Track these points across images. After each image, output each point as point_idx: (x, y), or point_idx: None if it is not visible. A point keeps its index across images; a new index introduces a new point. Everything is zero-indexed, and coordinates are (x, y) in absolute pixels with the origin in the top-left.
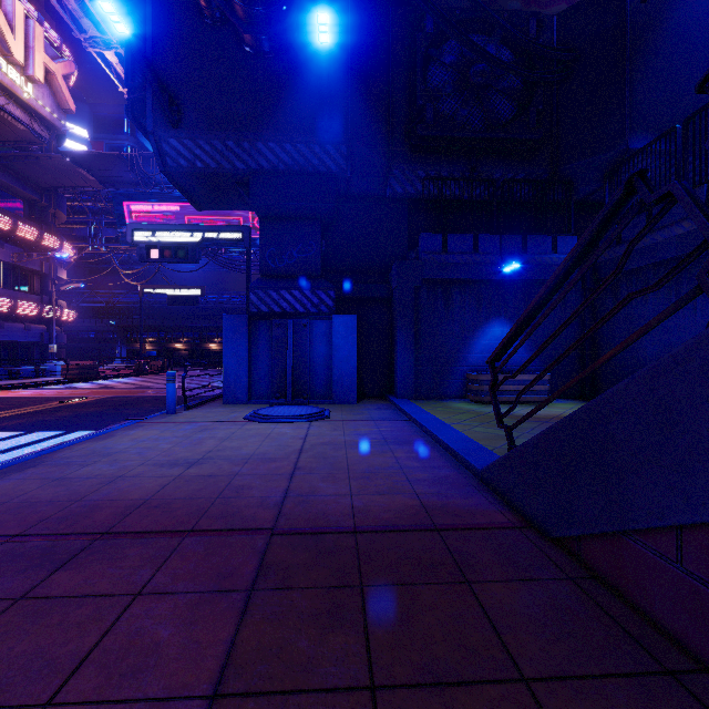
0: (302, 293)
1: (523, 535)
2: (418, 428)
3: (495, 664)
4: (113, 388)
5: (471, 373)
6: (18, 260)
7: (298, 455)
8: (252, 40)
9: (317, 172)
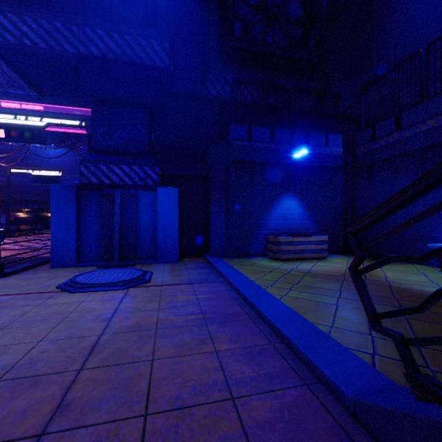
0: (131, 167)
1: None
2: (235, 292)
3: None
4: None
5: (271, 236)
6: None
7: (82, 363)
8: None
9: (144, 64)
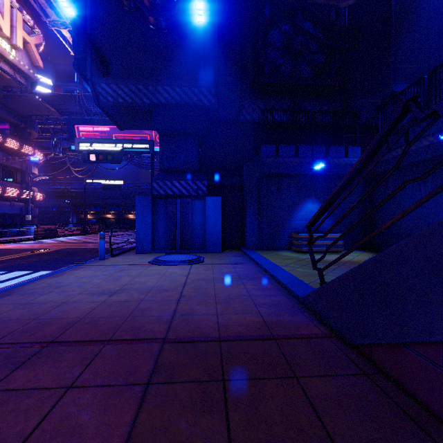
0: (187, 182)
1: (332, 342)
2: (260, 268)
3: (318, 440)
4: (66, 243)
5: (294, 233)
6: (6, 162)
7: (183, 287)
8: (154, 21)
9: (196, 105)
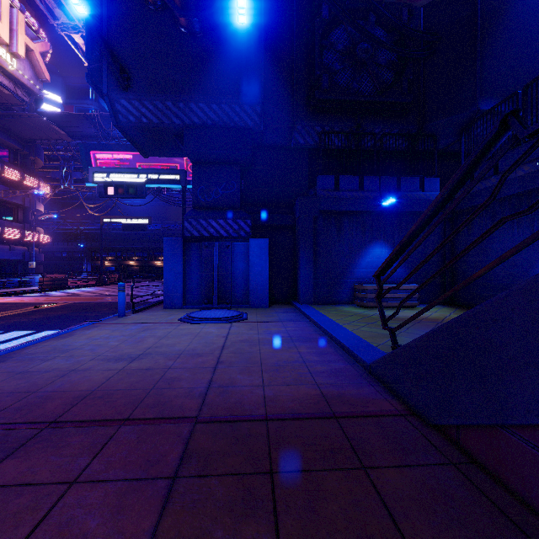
0: (226, 221)
1: (408, 422)
2: (316, 327)
3: None
4: (78, 295)
5: (357, 284)
6: (4, 196)
7: (221, 351)
8: (185, 22)
9: (237, 127)
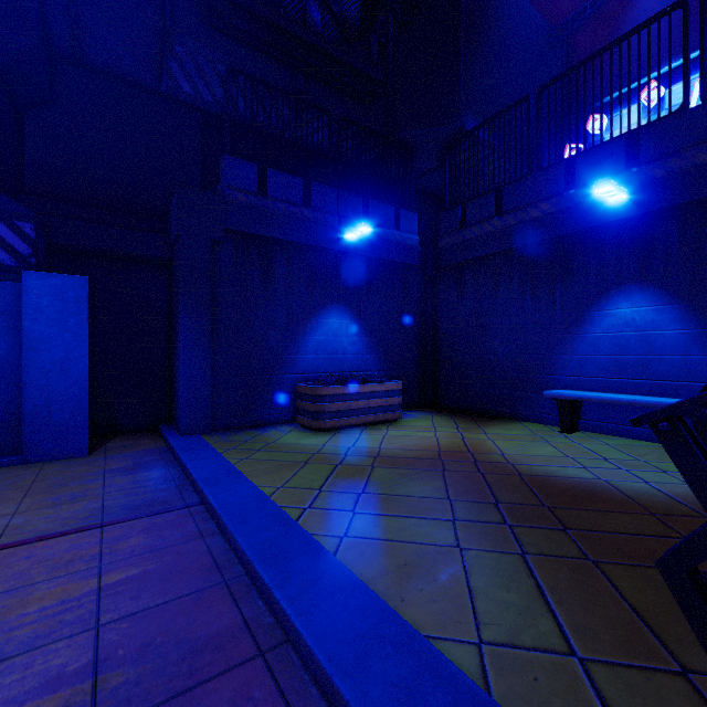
0: None
1: None
2: (221, 540)
3: None
4: None
5: (305, 385)
6: None
7: None
8: None
9: None
